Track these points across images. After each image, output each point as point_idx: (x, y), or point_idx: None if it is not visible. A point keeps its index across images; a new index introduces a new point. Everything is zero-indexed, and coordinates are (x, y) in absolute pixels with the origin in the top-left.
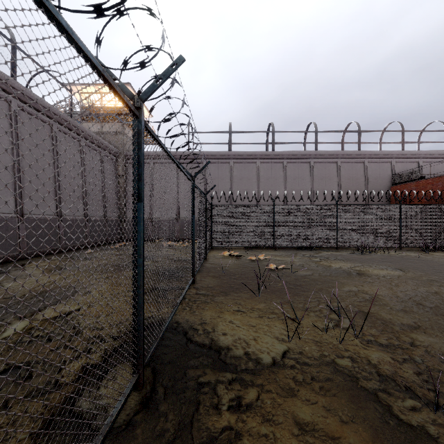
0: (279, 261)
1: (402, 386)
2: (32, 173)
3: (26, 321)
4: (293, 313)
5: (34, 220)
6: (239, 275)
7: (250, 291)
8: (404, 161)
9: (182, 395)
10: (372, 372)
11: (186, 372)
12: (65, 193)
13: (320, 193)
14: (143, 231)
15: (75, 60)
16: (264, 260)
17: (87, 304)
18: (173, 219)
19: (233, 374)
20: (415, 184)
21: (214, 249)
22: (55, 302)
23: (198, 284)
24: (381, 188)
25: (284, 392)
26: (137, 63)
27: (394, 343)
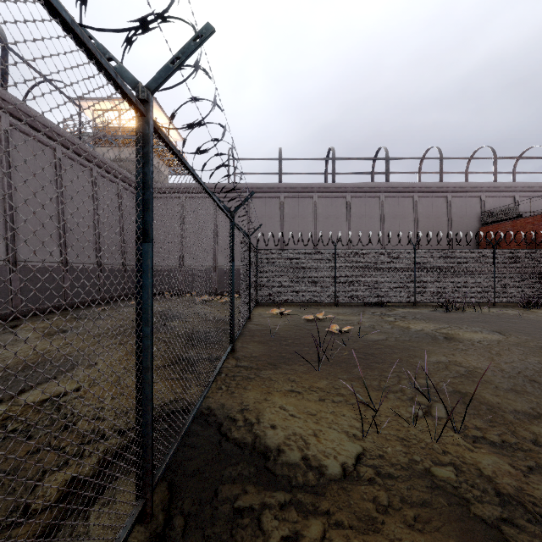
0: (343, 321)
1: (535, 514)
2: (28, 208)
3: (2, 407)
4: (365, 394)
5: (31, 269)
6: (292, 340)
7: (306, 363)
8: (496, 196)
9: (210, 532)
10: (487, 489)
11: (218, 491)
12: (72, 234)
13: (393, 236)
14: (152, 285)
15: (90, 71)
16: (324, 320)
17: (89, 382)
18: (202, 268)
19: (286, 493)
20: (511, 223)
21: (260, 305)
22: (47, 379)
23: (238, 352)
24: (468, 229)
25: (362, 525)
26: (134, 20)
27: (510, 441)
